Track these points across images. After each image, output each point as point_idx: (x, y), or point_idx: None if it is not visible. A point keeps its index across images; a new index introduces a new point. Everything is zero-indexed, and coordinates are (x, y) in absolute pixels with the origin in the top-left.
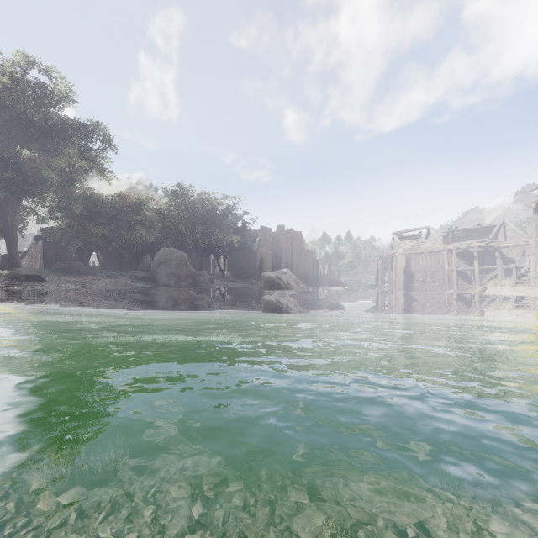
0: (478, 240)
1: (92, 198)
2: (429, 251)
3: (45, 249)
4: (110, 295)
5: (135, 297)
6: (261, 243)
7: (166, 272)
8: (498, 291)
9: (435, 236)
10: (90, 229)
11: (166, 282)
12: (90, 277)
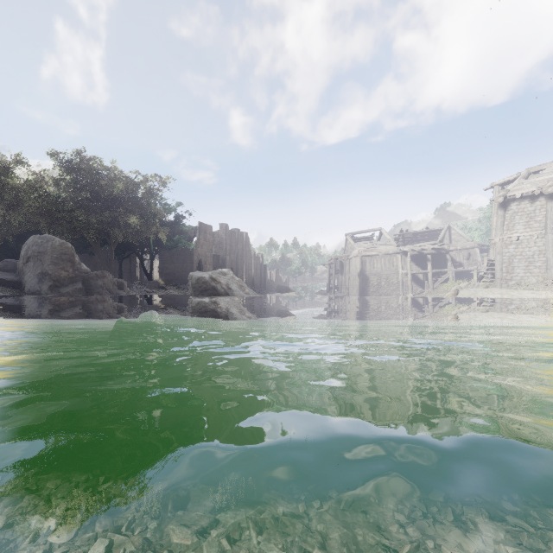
0: (430, 243)
1: None
2: (383, 253)
3: None
4: None
5: None
6: (199, 242)
7: (36, 272)
8: (473, 293)
9: (389, 238)
10: None
11: (34, 288)
12: None
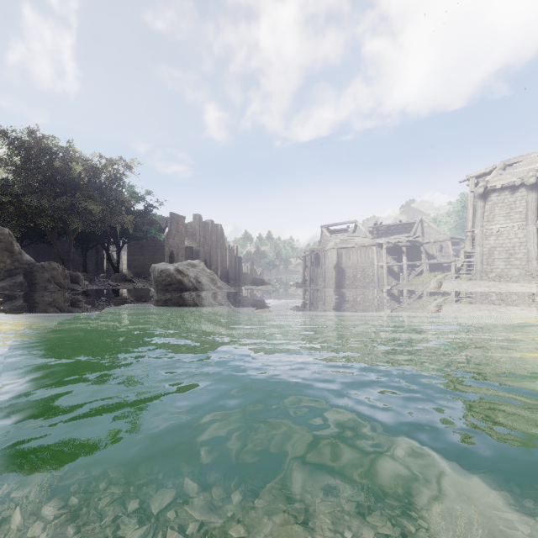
0: (404, 235)
1: None
2: (359, 246)
3: None
4: None
5: None
6: (171, 233)
7: None
8: (458, 286)
9: (364, 230)
10: None
11: None
12: None
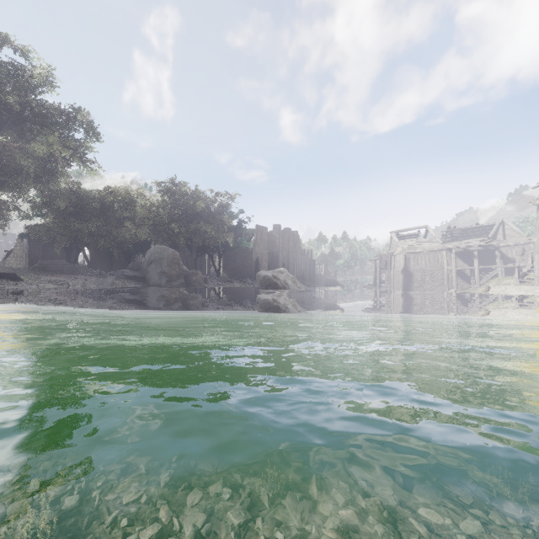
0: (478, 239)
1: (79, 193)
2: (428, 250)
3: (31, 247)
4: (93, 295)
5: (121, 297)
6: (256, 242)
7: (157, 271)
8: (503, 290)
9: (434, 235)
10: (75, 225)
11: (157, 282)
12: (74, 276)
